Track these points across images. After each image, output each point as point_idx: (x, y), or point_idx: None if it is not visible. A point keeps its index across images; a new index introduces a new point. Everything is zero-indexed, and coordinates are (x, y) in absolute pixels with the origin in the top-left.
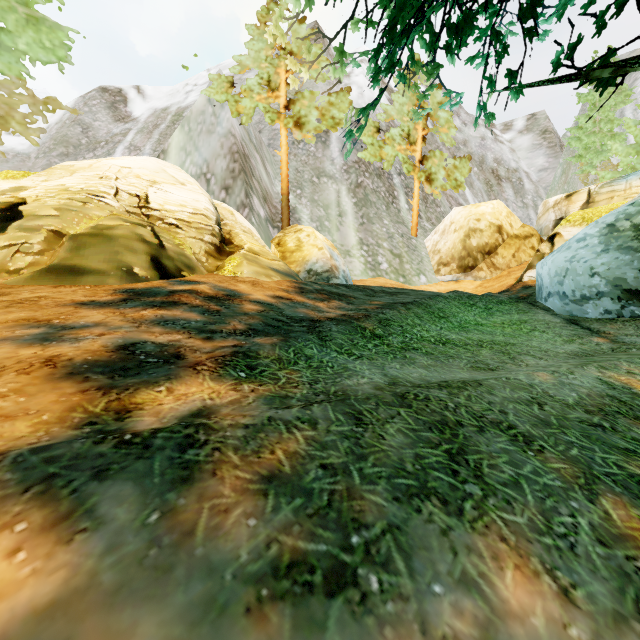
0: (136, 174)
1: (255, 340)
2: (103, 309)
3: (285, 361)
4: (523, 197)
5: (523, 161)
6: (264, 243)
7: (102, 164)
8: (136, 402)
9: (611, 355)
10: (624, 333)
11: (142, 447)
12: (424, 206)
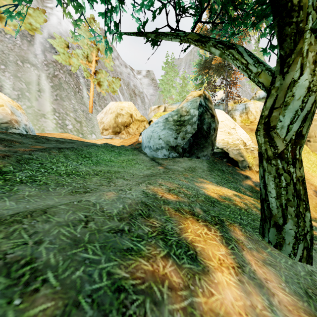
0: None
1: None
2: None
3: None
4: (145, 105)
5: (145, 89)
6: None
7: None
8: None
9: (161, 175)
10: (169, 164)
11: None
12: (98, 98)
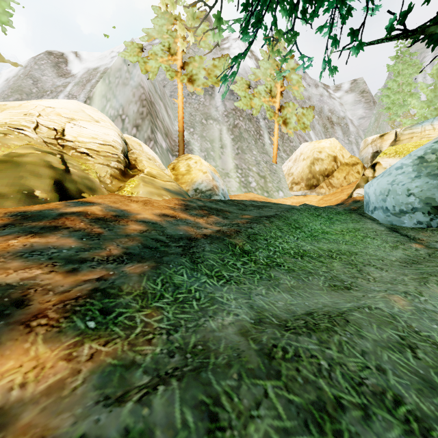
0: (57, 112)
1: (125, 268)
2: None
3: (150, 295)
4: (349, 136)
5: (348, 112)
6: (164, 167)
7: (30, 104)
8: None
9: (433, 262)
10: (434, 240)
11: None
12: (281, 142)
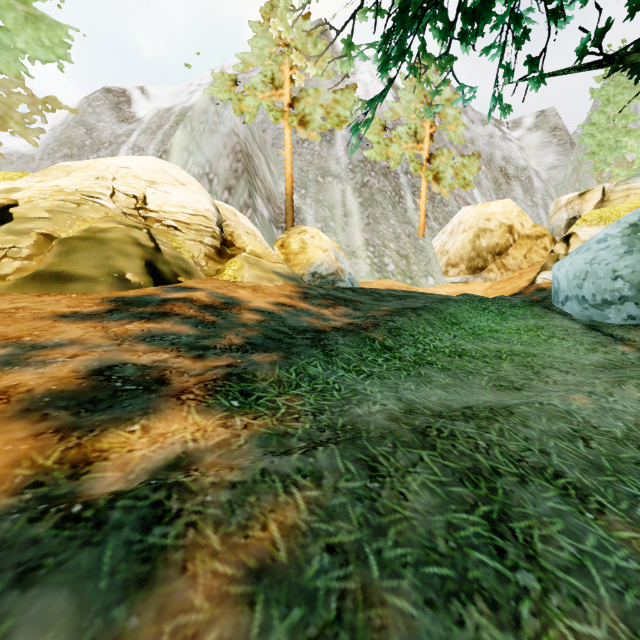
0: (134, 174)
1: (252, 357)
2: (84, 322)
3: (285, 383)
4: (532, 196)
5: (532, 159)
6: (267, 244)
7: (100, 164)
8: (101, 448)
9: None
10: None
11: (93, 525)
12: (431, 206)
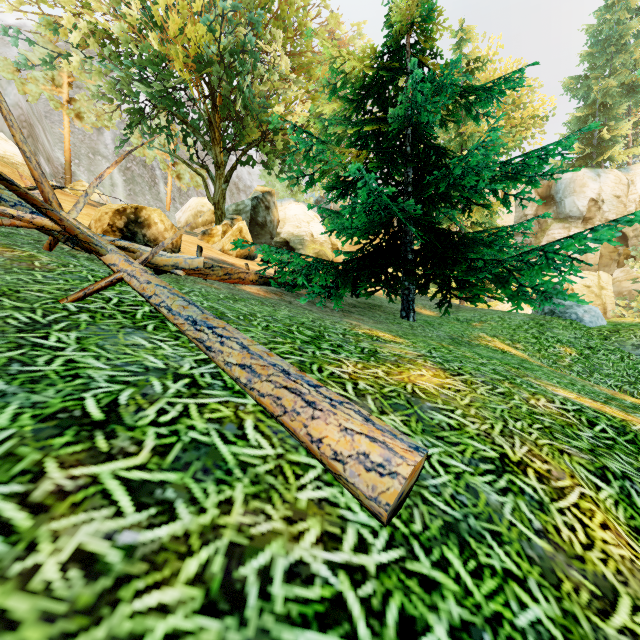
0: None
1: None
2: None
3: None
4: None
5: (256, 182)
6: None
7: None
8: None
9: None
10: None
11: None
12: (179, 194)
